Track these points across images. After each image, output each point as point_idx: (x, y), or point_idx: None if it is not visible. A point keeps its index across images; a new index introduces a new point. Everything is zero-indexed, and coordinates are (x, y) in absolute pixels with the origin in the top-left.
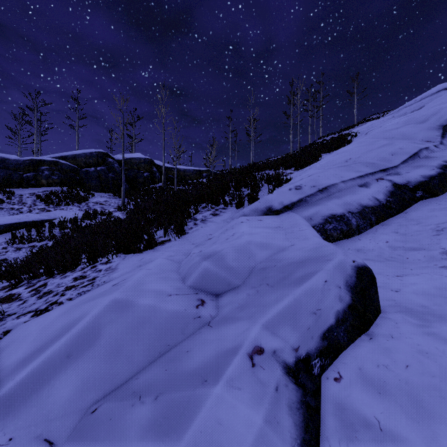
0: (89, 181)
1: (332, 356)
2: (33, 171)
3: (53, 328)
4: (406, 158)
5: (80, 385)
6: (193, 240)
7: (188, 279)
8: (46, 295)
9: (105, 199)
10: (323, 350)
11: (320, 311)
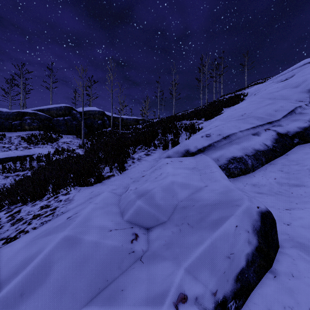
0: (59, 127)
1: (245, 296)
2: (19, 120)
3: (14, 262)
4: (285, 113)
5: None
6: (131, 175)
7: (126, 214)
8: (17, 222)
9: (70, 139)
10: (237, 292)
11: (233, 255)
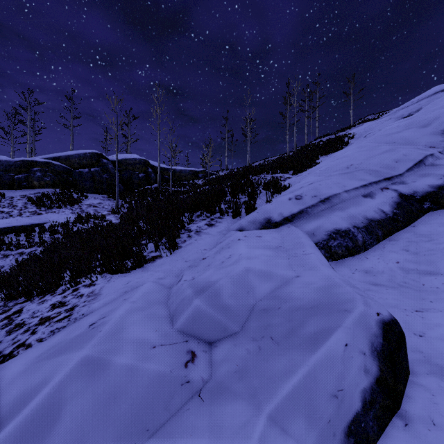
0: (82, 183)
1: None
2: (24, 172)
3: (5, 398)
4: (411, 165)
5: None
6: (186, 256)
7: (177, 320)
8: (16, 330)
9: (98, 201)
10: None
11: (342, 393)
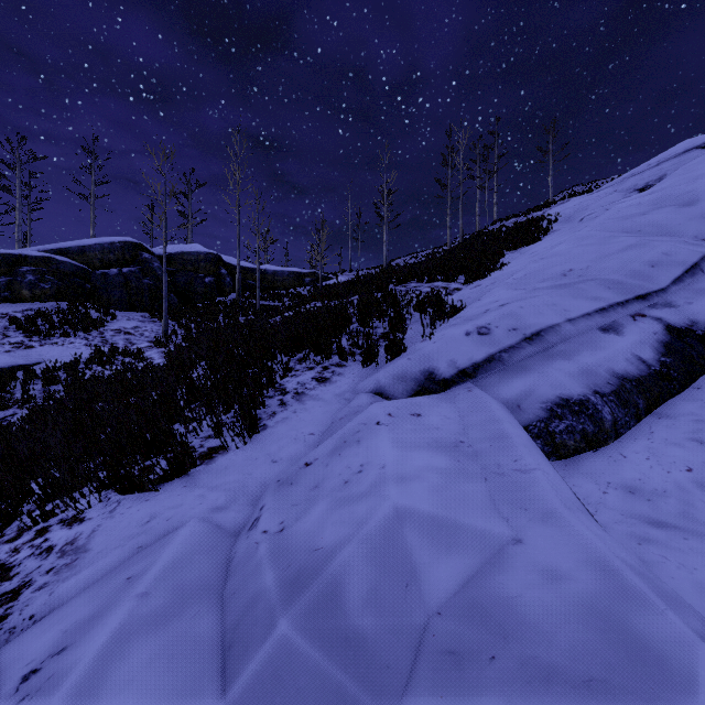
0: (107, 293)
1: None
2: (6, 275)
3: None
4: (679, 273)
5: None
6: (275, 450)
7: (236, 675)
8: None
9: (134, 323)
10: None
11: None
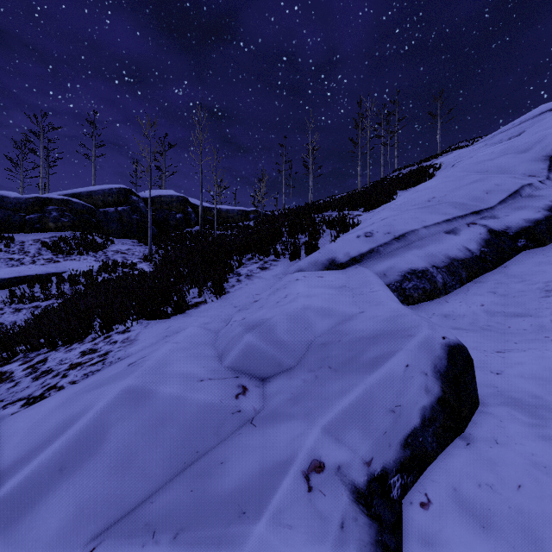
0: (107, 225)
1: (417, 471)
2: (37, 212)
3: (45, 427)
4: (504, 197)
5: (75, 511)
6: (236, 302)
7: (227, 358)
8: (44, 376)
9: (127, 247)
10: (405, 462)
11: (400, 408)
